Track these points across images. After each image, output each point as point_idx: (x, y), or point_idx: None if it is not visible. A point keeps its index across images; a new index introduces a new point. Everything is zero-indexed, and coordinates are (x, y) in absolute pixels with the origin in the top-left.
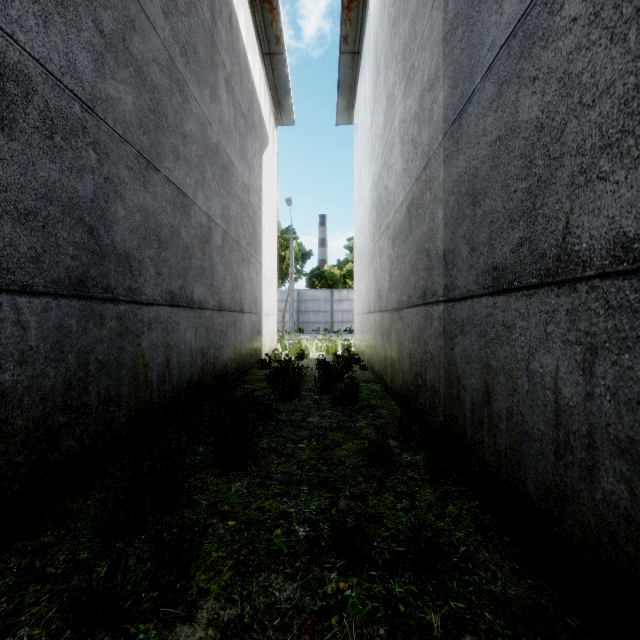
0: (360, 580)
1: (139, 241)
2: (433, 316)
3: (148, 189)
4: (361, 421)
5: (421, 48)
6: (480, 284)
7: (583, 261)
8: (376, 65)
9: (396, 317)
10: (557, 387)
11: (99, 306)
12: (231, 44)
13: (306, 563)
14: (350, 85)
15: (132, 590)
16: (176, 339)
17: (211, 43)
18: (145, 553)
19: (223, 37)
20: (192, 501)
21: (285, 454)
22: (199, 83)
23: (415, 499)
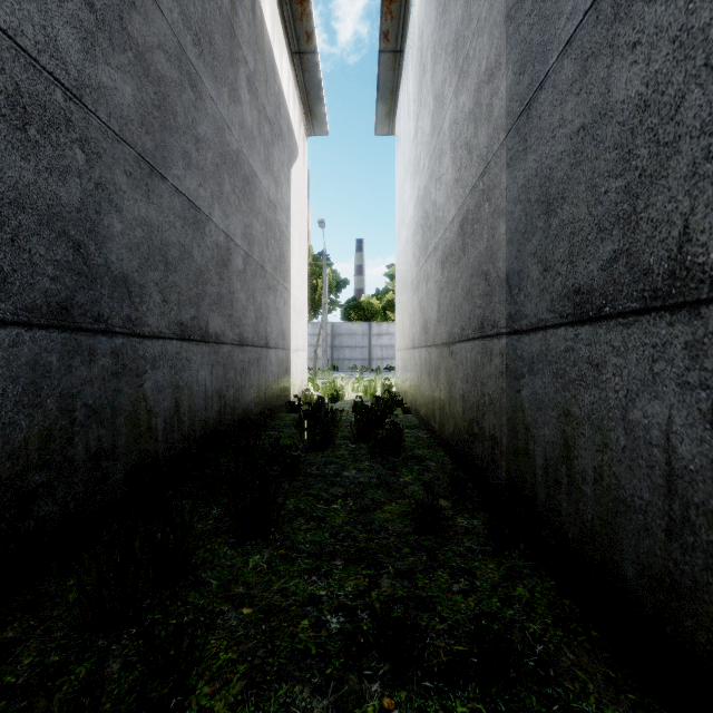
0: (410, 694)
1: (140, 262)
2: (493, 351)
3: (152, 200)
4: (406, 476)
5: (477, 33)
6: (556, 311)
7: (711, 277)
8: (422, 62)
9: (446, 353)
10: (670, 444)
11: (88, 339)
12: (254, 38)
13: (340, 669)
14: (391, 89)
15: (112, 710)
16: (187, 379)
17: (230, 34)
18: (134, 654)
19: (245, 28)
20: (199, 580)
21: (315, 518)
22: (216, 79)
23: (475, 578)
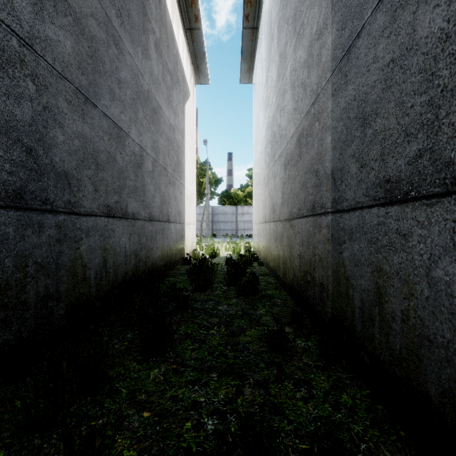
0: None
1: (78, 163)
2: (321, 225)
3: (86, 120)
4: (261, 309)
5: (310, 6)
6: (370, 196)
7: None
8: (271, 33)
9: (287, 226)
10: None
11: (38, 216)
12: (160, 16)
13: None
14: (250, 53)
15: None
16: (112, 243)
17: (143, 12)
18: (59, 452)
19: (153, 9)
20: (113, 389)
21: (198, 340)
22: (132, 41)
23: (312, 387)
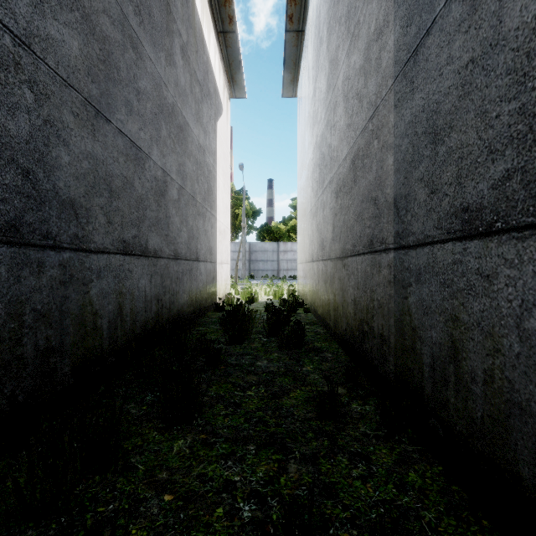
0: None
1: (87, 189)
2: (381, 264)
3: (97, 138)
4: (307, 365)
5: (367, 1)
6: (443, 228)
7: None
8: (319, 36)
9: (339, 265)
10: None
11: (37, 253)
12: (187, 16)
13: None
14: (294, 61)
15: None
16: (129, 286)
17: (167, 10)
18: None
19: (179, 7)
20: (128, 465)
21: (233, 404)
22: (154, 45)
23: (371, 463)
